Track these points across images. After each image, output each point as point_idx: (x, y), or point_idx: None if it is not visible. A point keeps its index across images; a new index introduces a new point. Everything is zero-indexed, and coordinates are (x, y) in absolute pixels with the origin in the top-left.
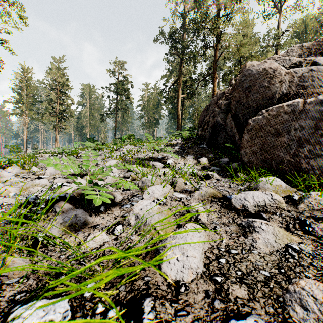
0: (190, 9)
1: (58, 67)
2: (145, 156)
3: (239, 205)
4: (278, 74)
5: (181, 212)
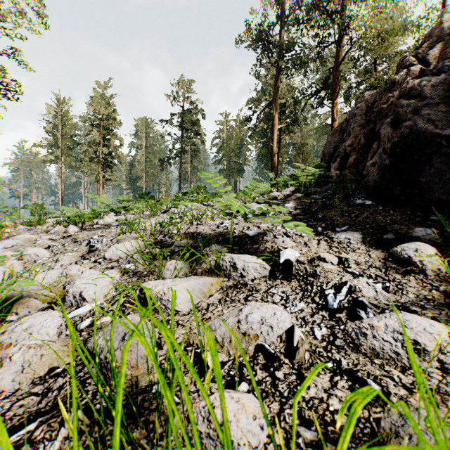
0: None
1: (103, 96)
2: (214, 229)
3: None
4: None
5: None
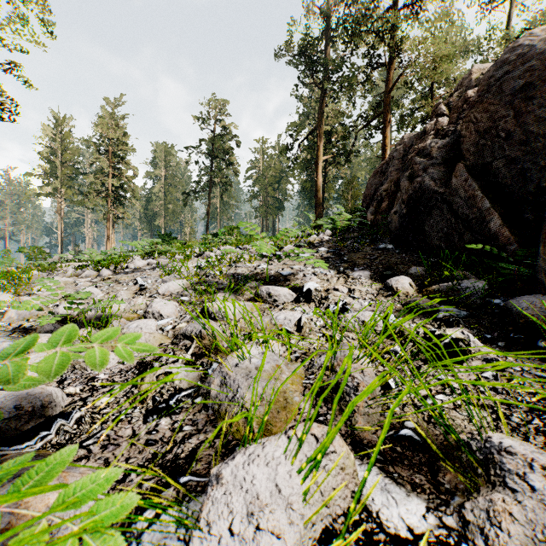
0: (339, 1)
1: (114, 115)
2: (253, 270)
3: None
4: None
5: None
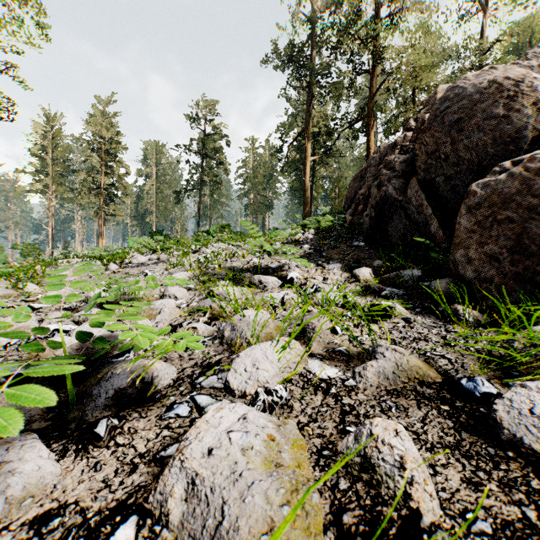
0: (327, 9)
1: (105, 113)
2: (246, 264)
3: (535, 437)
4: (527, 90)
5: (339, 450)
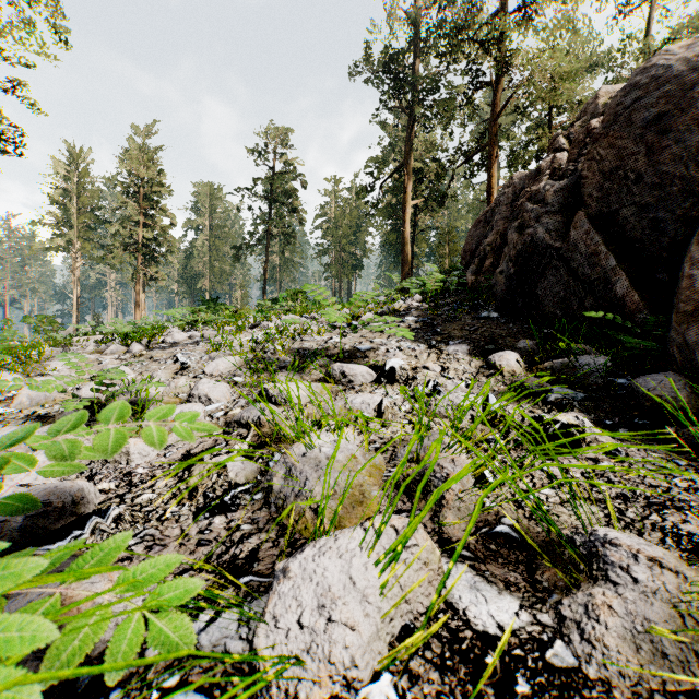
0: (433, 3)
1: (144, 148)
2: (322, 344)
3: None
4: None
5: None
